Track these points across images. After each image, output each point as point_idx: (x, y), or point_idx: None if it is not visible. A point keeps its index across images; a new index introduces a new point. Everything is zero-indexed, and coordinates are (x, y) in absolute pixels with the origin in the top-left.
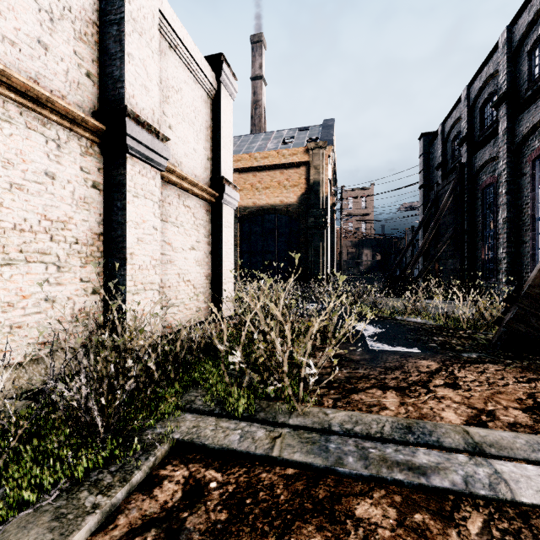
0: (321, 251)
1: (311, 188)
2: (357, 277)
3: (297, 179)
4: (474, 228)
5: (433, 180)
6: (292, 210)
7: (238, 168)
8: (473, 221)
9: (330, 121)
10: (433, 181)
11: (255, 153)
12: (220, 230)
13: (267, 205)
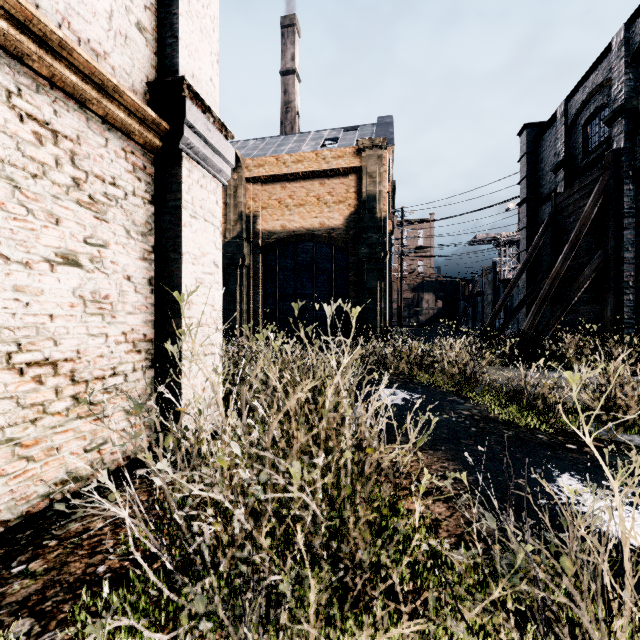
0: (377, 293)
1: (364, 205)
2: (417, 329)
3: (344, 192)
4: (638, 254)
5: (542, 190)
6: (336, 236)
7: (260, 176)
8: (636, 243)
9: (387, 117)
10: (542, 193)
11: (284, 154)
12: (176, 223)
13: (301, 229)
